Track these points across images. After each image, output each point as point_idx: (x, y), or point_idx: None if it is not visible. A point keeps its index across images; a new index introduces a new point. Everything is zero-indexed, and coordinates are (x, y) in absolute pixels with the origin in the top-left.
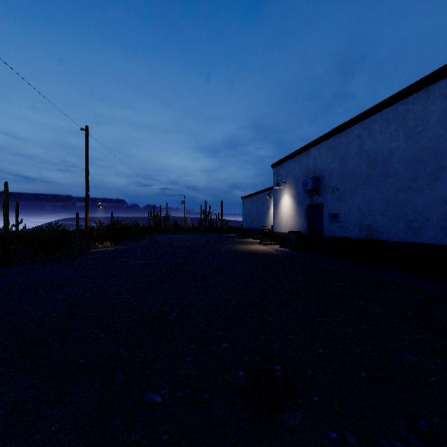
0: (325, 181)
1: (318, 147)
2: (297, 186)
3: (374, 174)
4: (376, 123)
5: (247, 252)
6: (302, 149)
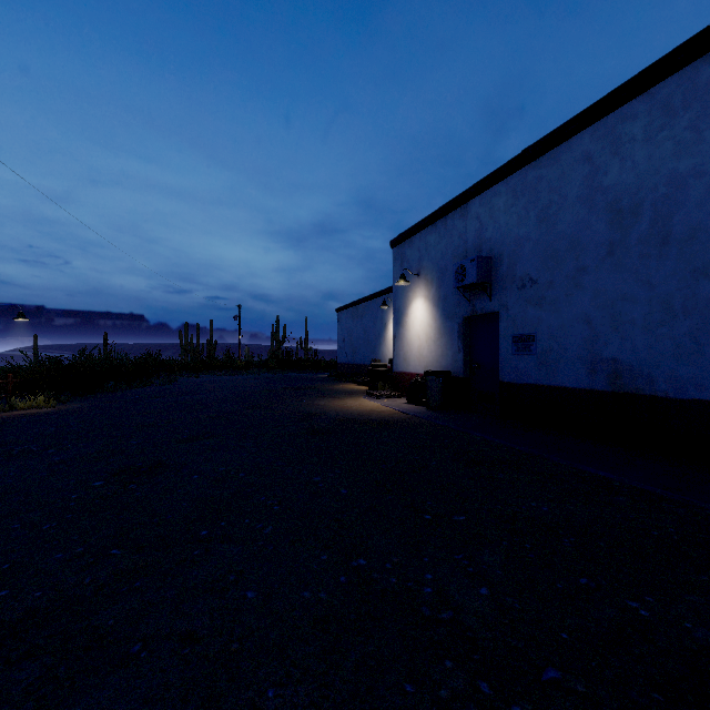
0: (504, 266)
1: (488, 194)
2: (443, 281)
3: (630, 241)
4: (635, 121)
5: (339, 418)
6: (453, 202)
